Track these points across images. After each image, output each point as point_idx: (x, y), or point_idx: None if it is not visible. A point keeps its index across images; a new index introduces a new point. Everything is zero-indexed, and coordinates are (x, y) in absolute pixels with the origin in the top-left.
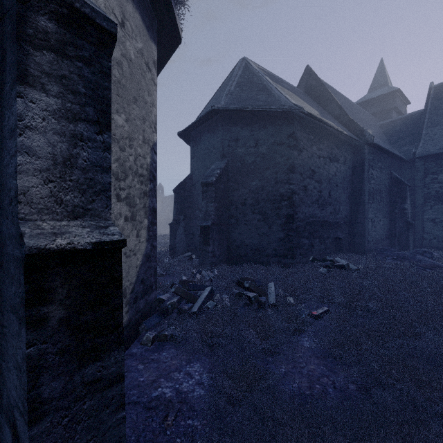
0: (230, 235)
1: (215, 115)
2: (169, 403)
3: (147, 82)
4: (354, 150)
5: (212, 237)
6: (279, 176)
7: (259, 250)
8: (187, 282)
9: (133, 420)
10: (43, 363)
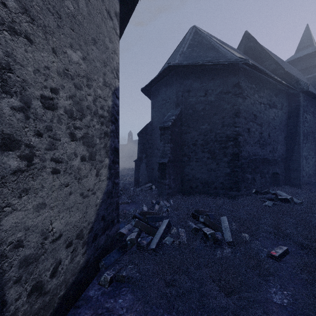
0: (183, 170)
1: (171, 72)
2: None
3: (108, 29)
4: (289, 98)
5: (168, 172)
6: (225, 120)
7: (208, 183)
8: (146, 213)
9: None
10: None
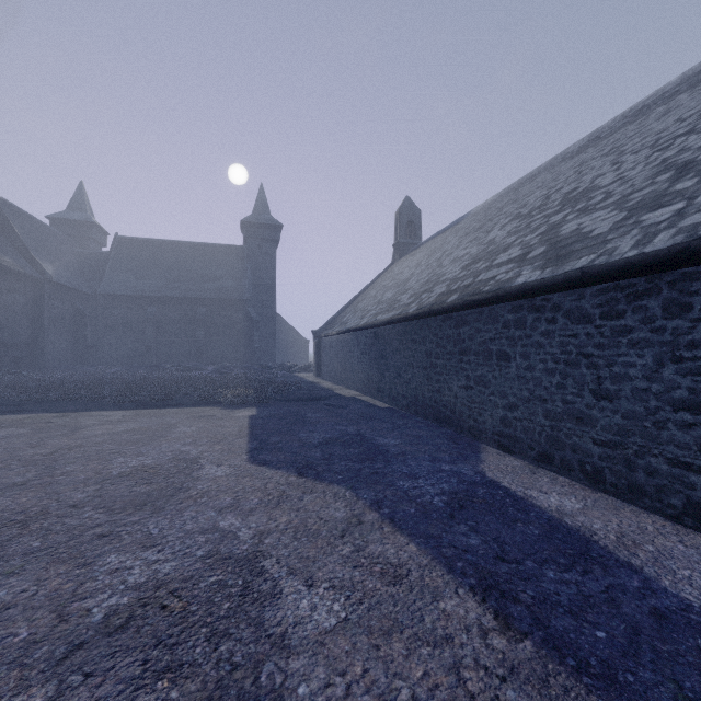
0: None
1: None
2: None
3: None
4: (35, 283)
5: None
6: None
7: None
8: None
9: None
10: None
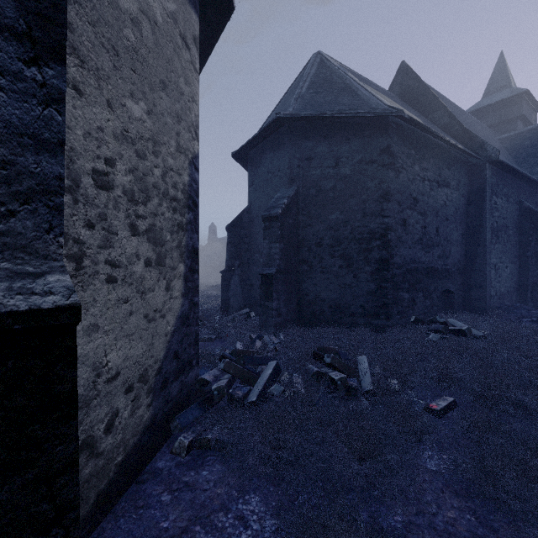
0: (301, 287)
1: (281, 127)
2: None
3: (184, 64)
4: (469, 171)
5: (276, 289)
6: (368, 207)
7: (340, 307)
8: (242, 352)
9: None
10: None
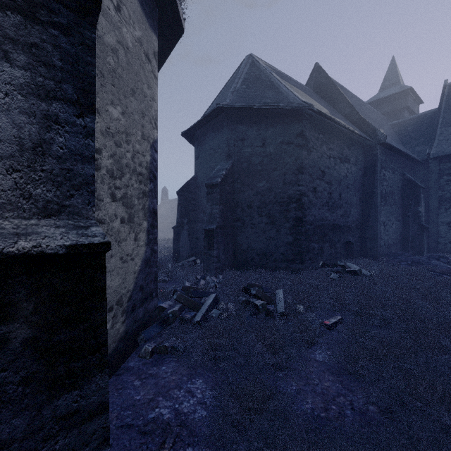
0: (236, 239)
1: (220, 114)
2: (167, 427)
3: (147, 74)
4: (365, 150)
5: (217, 240)
6: (287, 177)
7: (266, 254)
8: (190, 288)
9: (125, 447)
10: (0, 396)
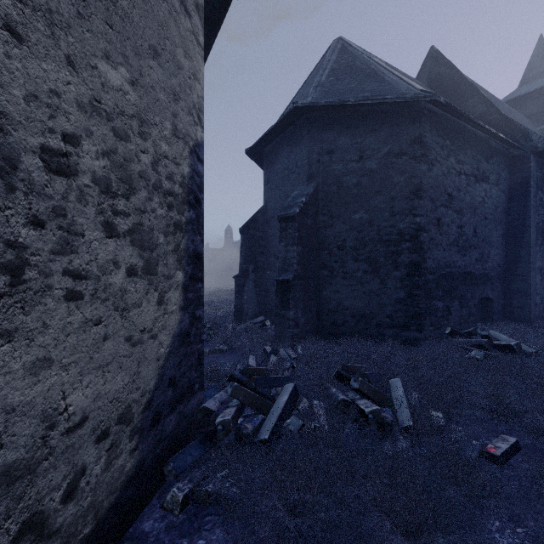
0: (321, 294)
1: (298, 119)
2: None
3: (183, 32)
4: (511, 164)
5: (293, 296)
6: (397, 204)
7: (365, 316)
8: (254, 371)
9: None
10: None
